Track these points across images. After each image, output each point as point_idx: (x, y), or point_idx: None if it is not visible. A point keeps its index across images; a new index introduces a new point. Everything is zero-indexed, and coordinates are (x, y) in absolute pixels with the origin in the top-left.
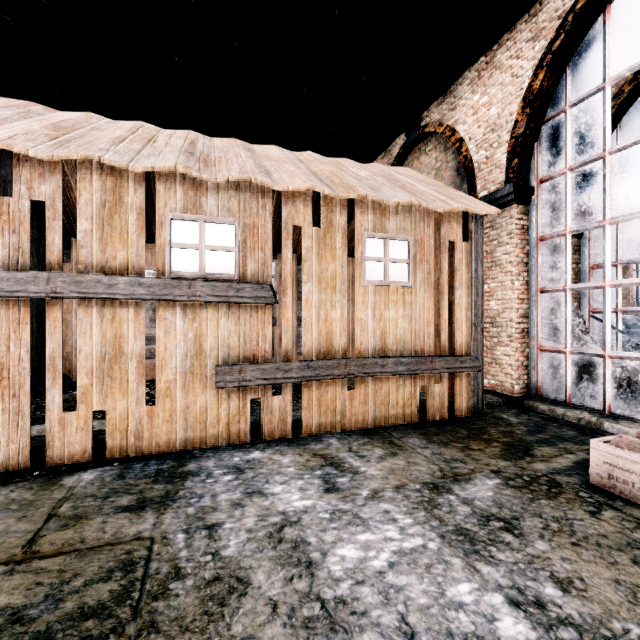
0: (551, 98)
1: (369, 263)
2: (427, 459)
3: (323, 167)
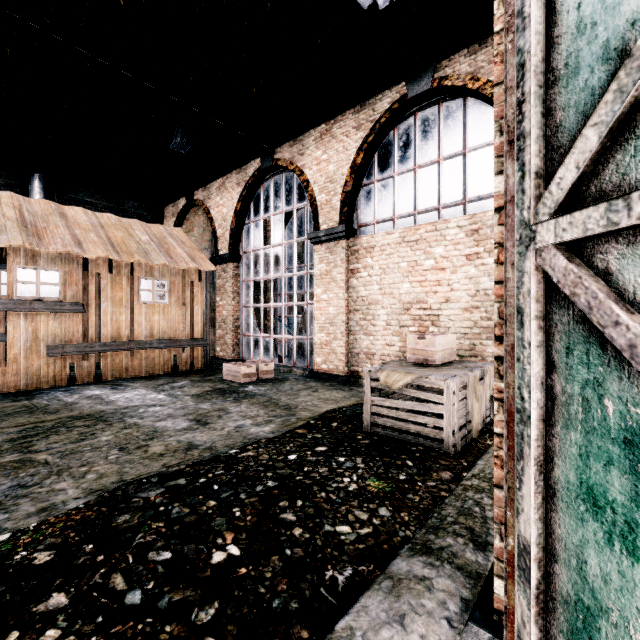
0: (247, 214)
1: (143, 292)
2: (165, 380)
3: (117, 233)
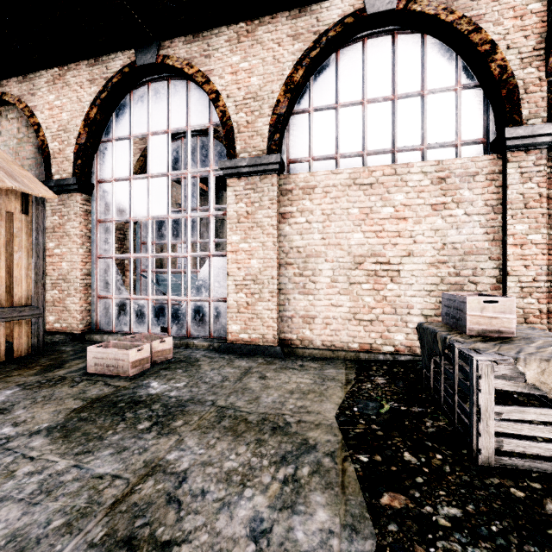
0: (105, 128)
1: None
2: None
3: None
